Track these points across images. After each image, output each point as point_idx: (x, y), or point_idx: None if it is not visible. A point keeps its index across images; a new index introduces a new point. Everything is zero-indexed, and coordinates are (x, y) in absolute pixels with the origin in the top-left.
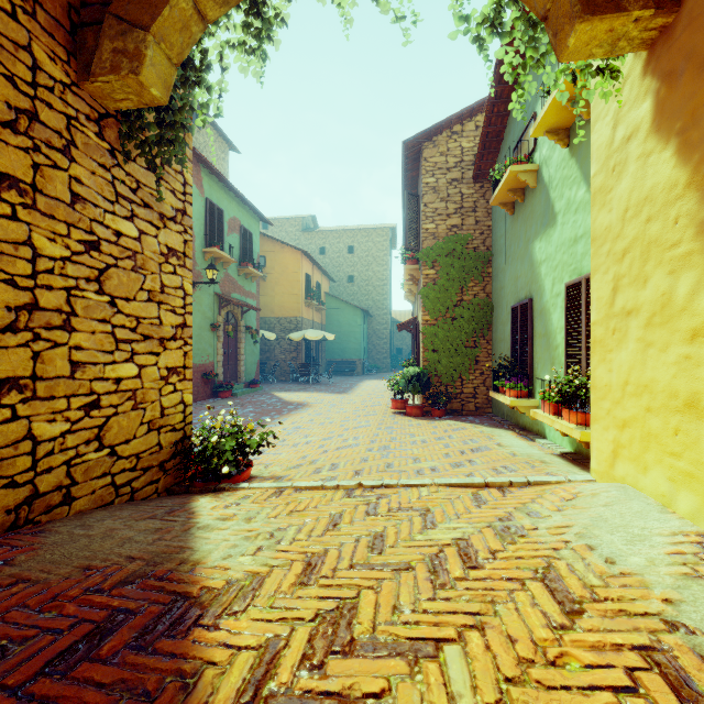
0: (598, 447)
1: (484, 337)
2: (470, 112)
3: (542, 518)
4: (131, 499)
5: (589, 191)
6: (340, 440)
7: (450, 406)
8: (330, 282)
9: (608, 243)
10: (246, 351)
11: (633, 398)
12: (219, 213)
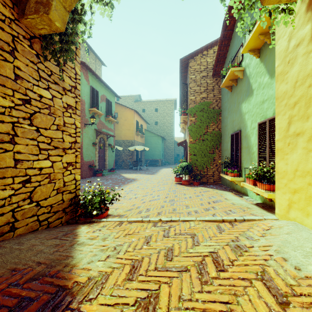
0: (280, 202)
1: (217, 148)
2: (211, 45)
3: (255, 240)
4: (47, 227)
5: (270, 78)
6: (151, 196)
7: (202, 180)
8: (147, 124)
9: (285, 100)
10: (109, 155)
11: (300, 178)
12: (96, 93)
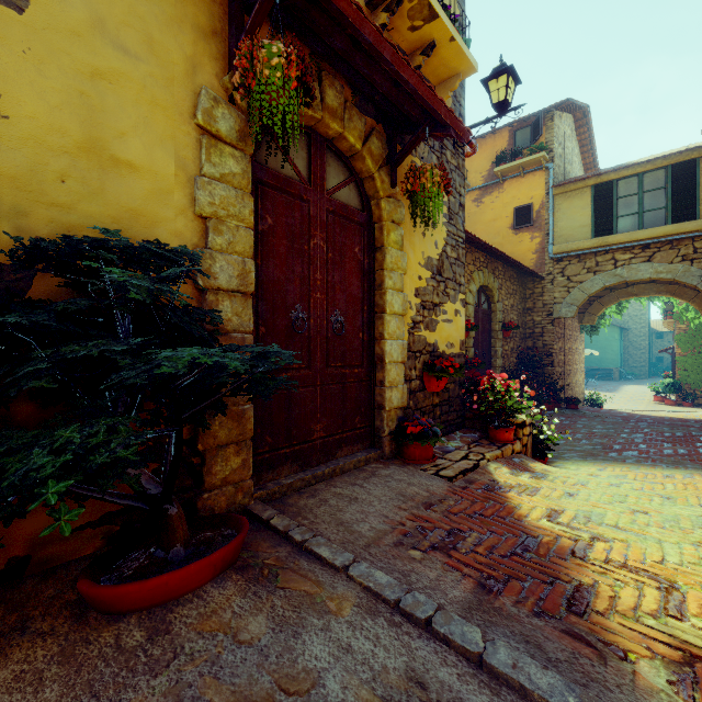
0: None
1: None
2: None
3: (695, 412)
4: None
5: None
6: (628, 407)
7: (697, 402)
8: None
9: None
10: None
11: None
12: None
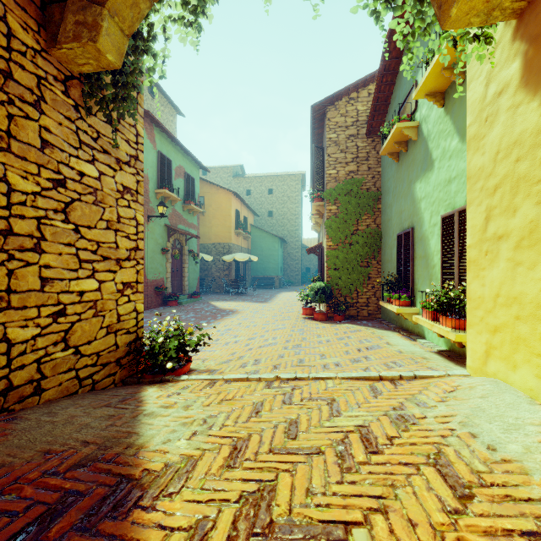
0: (473, 347)
1: (375, 258)
2: (364, 82)
3: (430, 408)
4: (92, 389)
5: (461, 142)
6: (262, 340)
7: (348, 312)
8: (254, 216)
9: (481, 181)
10: (189, 269)
11: (503, 308)
12: (168, 163)
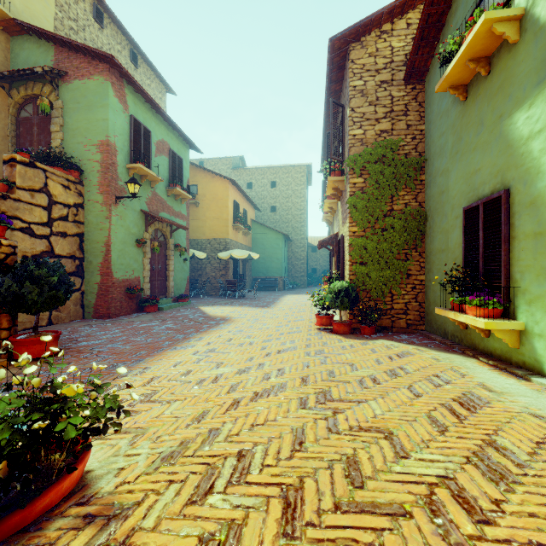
0: None
1: (416, 249)
2: (401, 7)
3: None
4: None
5: None
6: (259, 375)
7: (379, 322)
8: (256, 211)
9: None
10: (176, 268)
11: None
12: (145, 133)
